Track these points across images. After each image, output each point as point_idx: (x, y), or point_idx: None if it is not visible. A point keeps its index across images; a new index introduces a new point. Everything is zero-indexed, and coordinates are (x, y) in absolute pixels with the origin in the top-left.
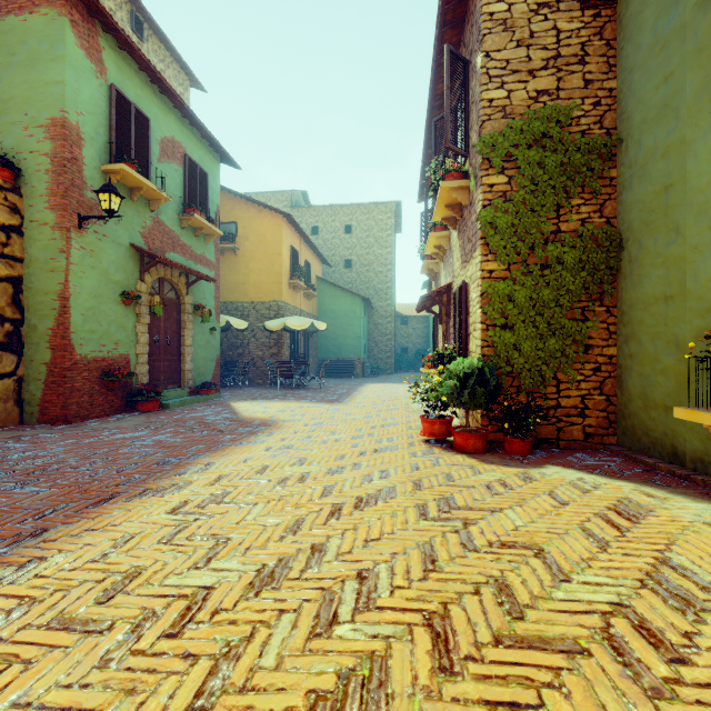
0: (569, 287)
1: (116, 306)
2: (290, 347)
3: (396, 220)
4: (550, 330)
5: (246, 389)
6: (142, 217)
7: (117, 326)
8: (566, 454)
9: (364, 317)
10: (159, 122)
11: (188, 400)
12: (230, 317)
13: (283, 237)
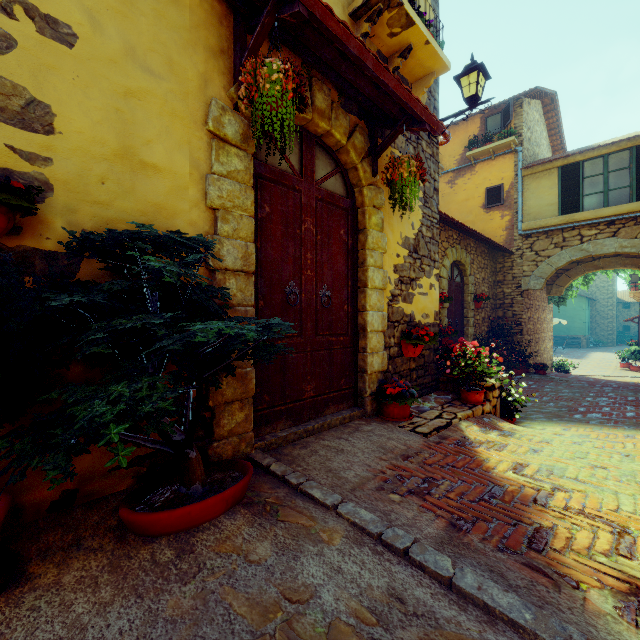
0: None
1: None
2: None
3: None
4: None
5: None
6: None
7: None
8: None
9: (588, 307)
10: None
11: None
12: None
13: None
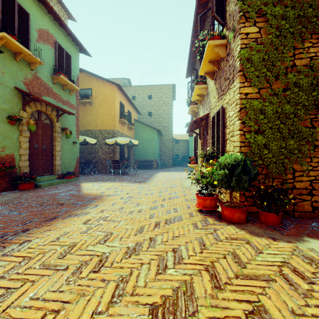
0: (304, 103)
1: (3, 124)
2: (120, 153)
3: (173, 94)
4: (290, 134)
5: (95, 175)
6: (24, 72)
7: (4, 136)
8: (305, 224)
9: (158, 139)
10: (37, 18)
11: (55, 182)
12: (87, 137)
13: (116, 96)
